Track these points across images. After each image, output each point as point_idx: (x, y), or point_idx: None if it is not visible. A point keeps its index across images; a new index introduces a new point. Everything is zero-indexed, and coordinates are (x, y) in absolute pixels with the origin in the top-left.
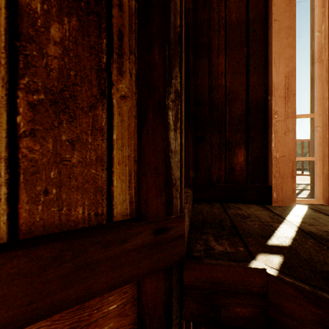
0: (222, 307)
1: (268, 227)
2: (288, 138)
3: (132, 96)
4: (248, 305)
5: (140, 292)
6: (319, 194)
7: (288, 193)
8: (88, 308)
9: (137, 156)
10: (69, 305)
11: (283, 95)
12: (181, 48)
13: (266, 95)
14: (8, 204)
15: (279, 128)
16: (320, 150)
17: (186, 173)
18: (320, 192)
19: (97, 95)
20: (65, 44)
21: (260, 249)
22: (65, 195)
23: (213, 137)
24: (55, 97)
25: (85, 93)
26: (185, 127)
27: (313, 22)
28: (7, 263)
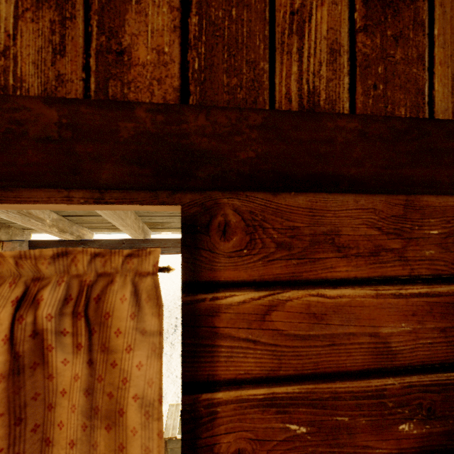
0: None
1: None
2: None
3: None
4: None
5: None
6: None
7: None
8: (409, 220)
9: None
10: (415, 186)
11: None
12: None
13: None
14: (348, 94)
15: None
16: None
17: None
18: None
19: None
20: None
21: None
22: (389, 92)
23: None
24: None
25: None
26: None
27: None
28: (372, 124)
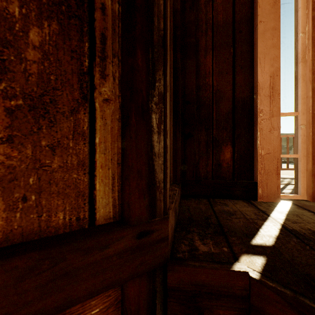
0: (205, 309)
1: (252, 225)
2: (273, 135)
3: (116, 99)
4: (231, 307)
5: (123, 295)
6: (303, 189)
7: (273, 189)
8: (69, 313)
9: (120, 159)
10: None
11: (268, 94)
12: (165, 50)
13: (252, 94)
14: None
15: (265, 126)
16: (303, 148)
17: (174, 170)
18: (303, 187)
19: (79, 99)
20: (44, 48)
21: (244, 249)
22: (45, 201)
23: (201, 134)
24: (34, 102)
25: (66, 98)
26: (173, 125)
27: (297, 23)
28: None
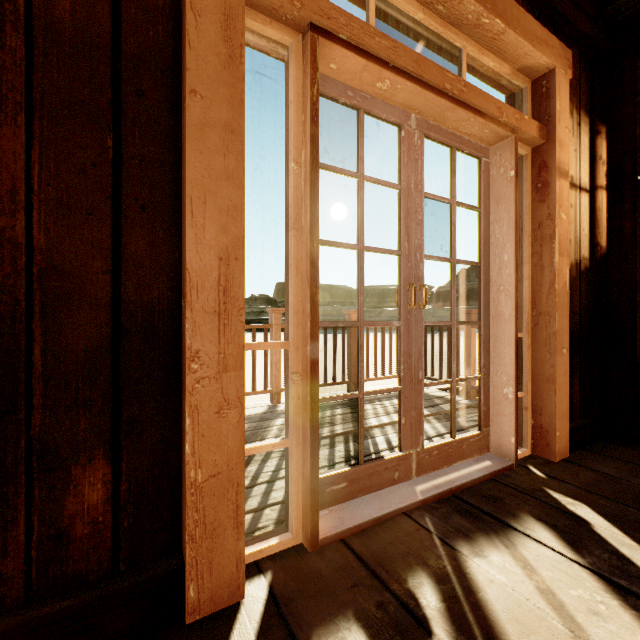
0: None
1: None
2: (226, 423)
3: None
4: None
5: None
6: (297, 521)
7: (228, 570)
8: None
9: None
10: None
11: (215, 308)
12: None
13: (177, 294)
14: None
15: (206, 398)
16: (298, 425)
17: None
18: (298, 516)
19: None
20: None
21: None
22: None
23: None
24: None
25: None
26: None
27: (288, 135)
28: None
